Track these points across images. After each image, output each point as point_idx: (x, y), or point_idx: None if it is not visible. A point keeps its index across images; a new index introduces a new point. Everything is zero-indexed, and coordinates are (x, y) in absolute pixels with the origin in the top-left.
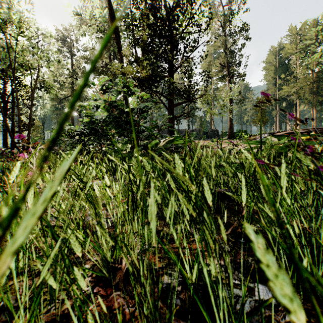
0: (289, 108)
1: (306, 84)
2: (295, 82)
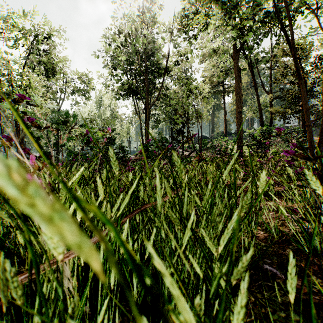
0: None
1: None
2: None
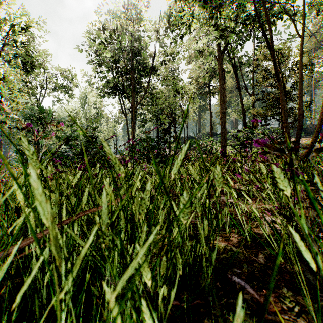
0: None
1: None
2: None
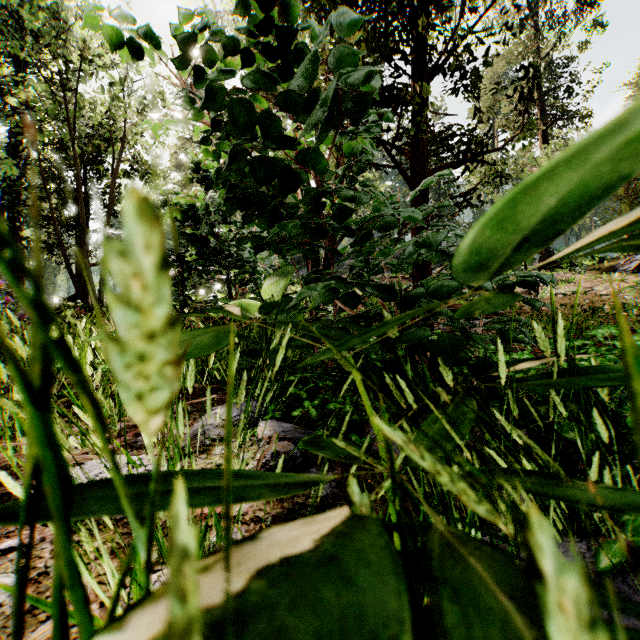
0: None
1: None
2: None
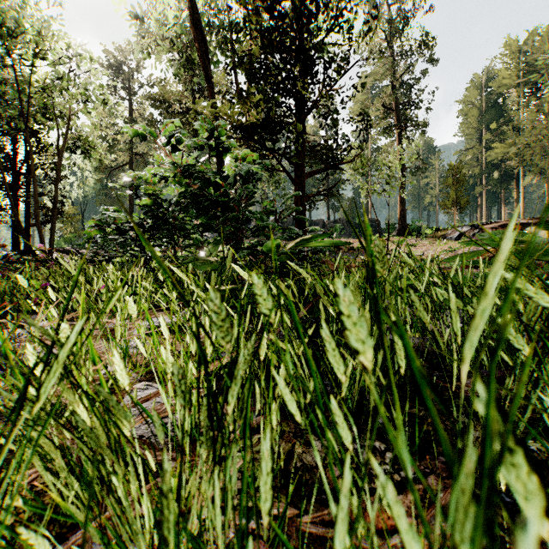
0: (506, 182)
1: (535, 139)
2: (517, 136)
